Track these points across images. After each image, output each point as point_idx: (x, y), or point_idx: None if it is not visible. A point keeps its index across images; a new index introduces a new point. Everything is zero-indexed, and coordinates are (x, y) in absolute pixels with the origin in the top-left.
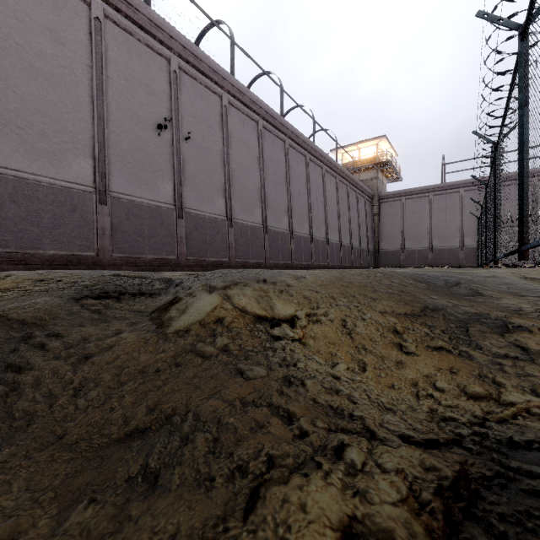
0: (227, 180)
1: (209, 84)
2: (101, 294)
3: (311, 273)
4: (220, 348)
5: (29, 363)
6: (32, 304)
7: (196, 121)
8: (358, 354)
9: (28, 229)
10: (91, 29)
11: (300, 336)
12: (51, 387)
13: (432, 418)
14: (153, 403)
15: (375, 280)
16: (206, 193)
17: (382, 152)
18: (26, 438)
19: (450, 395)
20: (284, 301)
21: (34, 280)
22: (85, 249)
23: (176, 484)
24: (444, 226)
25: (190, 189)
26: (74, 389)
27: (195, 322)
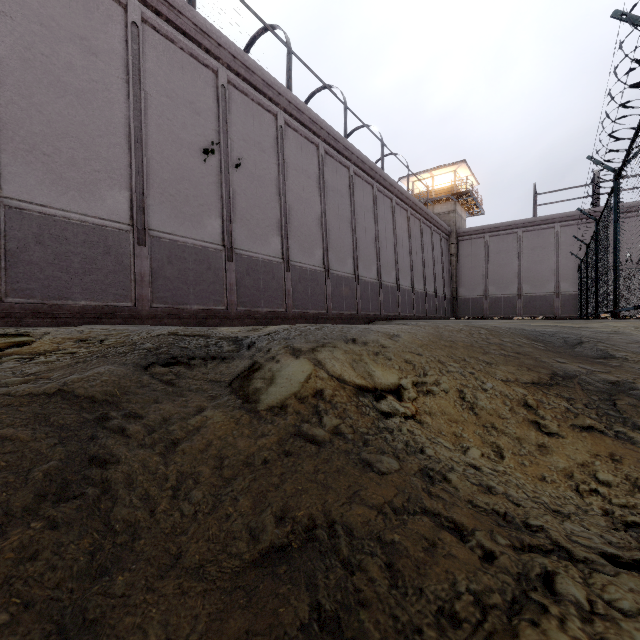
0: (283, 215)
1: (262, 101)
2: (169, 359)
3: (404, 330)
4: (331, 430)
5: (114, 454)
6: (96, 375)
7: (247, 144)
8: (488, 435)
9: (55, 276)
10: (127, 37)
11: (413, 411)
12: (146, 487)
13: (613, 523)
14: (279, 509)
15: (481, 338)
16: (259, 231)
17: (461, 180)
18: (137, 559)
19: (620, 490)
20: (383, 367)
21: (75, 340)
22: (121, 299)
23: (377, 639)
24: (536, 269)
25: (241, 226)
26: (172, 488)
27: (289, 396)
